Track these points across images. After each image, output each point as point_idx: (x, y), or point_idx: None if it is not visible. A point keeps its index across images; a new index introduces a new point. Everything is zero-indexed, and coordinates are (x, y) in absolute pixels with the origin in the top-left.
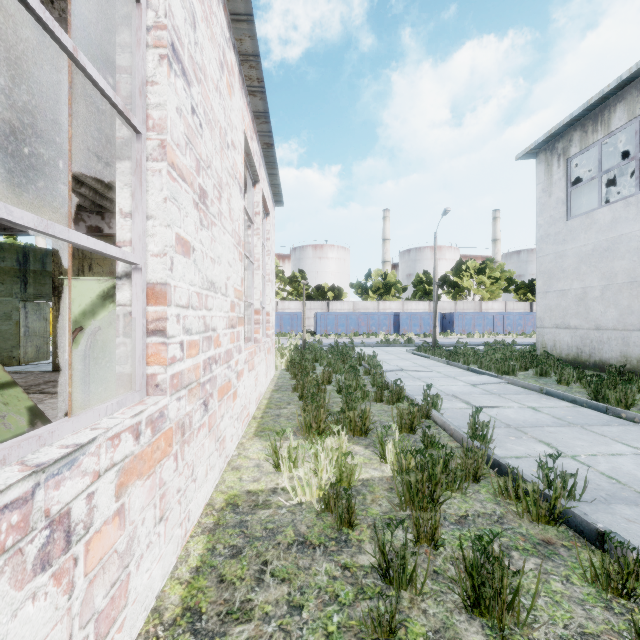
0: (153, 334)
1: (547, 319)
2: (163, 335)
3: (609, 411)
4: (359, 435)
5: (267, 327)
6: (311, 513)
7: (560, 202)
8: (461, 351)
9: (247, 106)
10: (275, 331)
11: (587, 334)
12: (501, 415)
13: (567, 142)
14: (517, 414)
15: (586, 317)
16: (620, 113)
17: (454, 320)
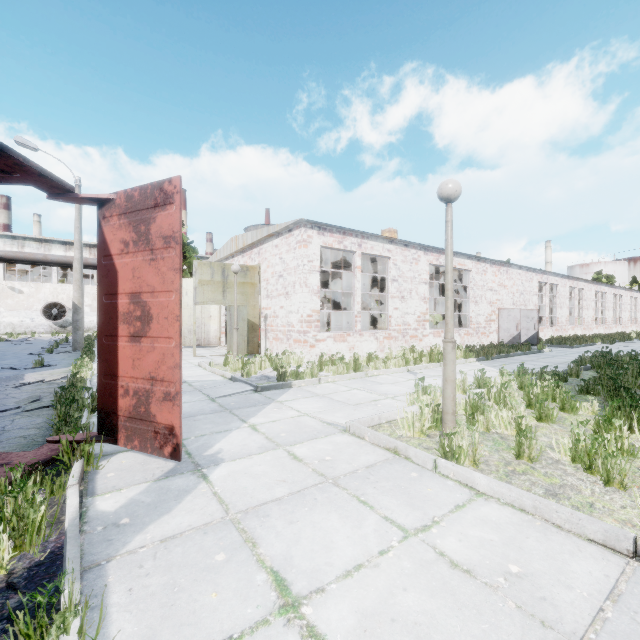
0: (622, 321)
1: None
2: (622, 321)
3: None
4: None
5: (636, 322)
6: None
7: None
8: None
9: (630, 292)
10: None
11: None
12: None
13: None
14: None
15: None
16: None
17: None
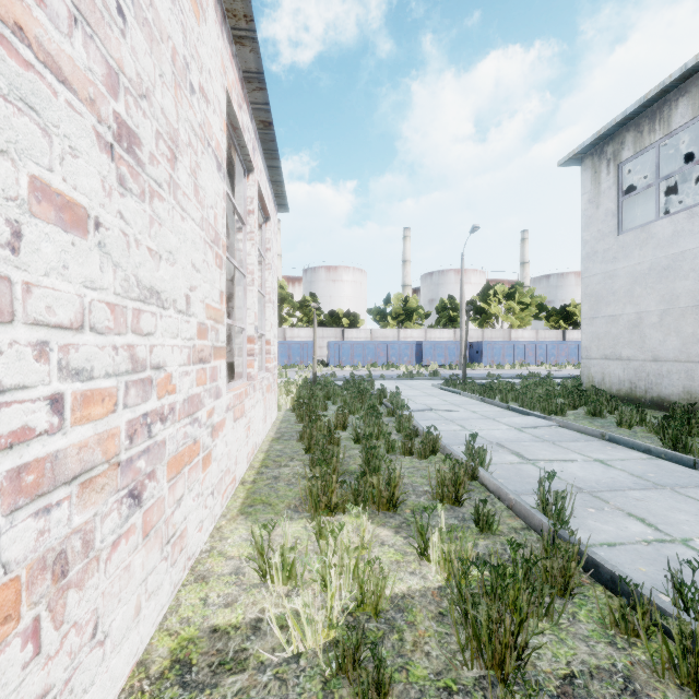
0: None
1: (594, 349)
2: None
3: (698, 465)
4: (386, 510)
5: (267, 359)
6: (314, 680)
7: (610, 214)
8: (496, 386)
9: (232, 57)
10: (282, 362)
11: (642, 366)
12: (565, 473)
13: (618, 145)
14: (585, 471)
15: (641, 346)
16: (683, 109)
17: (482, 350)
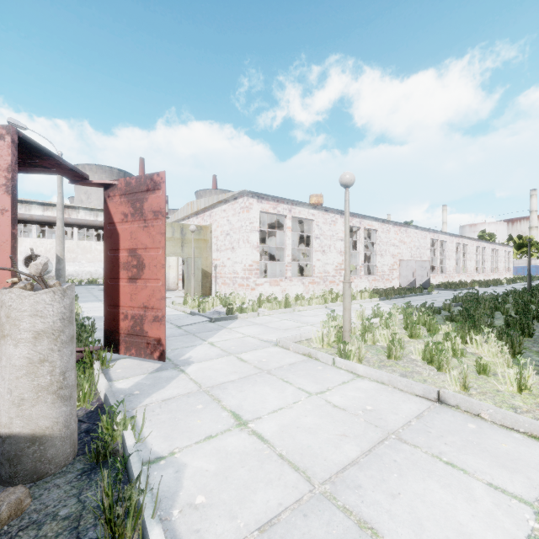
0: (498, 270)
1: None
2: (499, 270)
3: None
4: None
5: (510, 270)
6: None
7: None
8: None
9: (504, 247)
10: (526, 274)
11: None
12: None
13: None
14: None
15: None
16: None
17: None
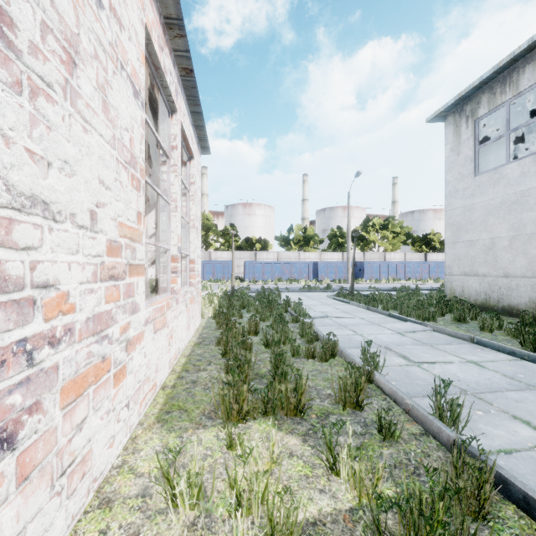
0: None
1: (456, 267)
2: None
3: None
4: (293, 415)
5: (191, 275)
6: None
7: (468, 160)
8: (378, 296)
9: None
10: (208, 278)
11: (495, 281)
12: (448, 374)
13: (475, 104)
14: (464, 372)
15: (494, 265)
16: (529, 74)
17: (364, 268)
